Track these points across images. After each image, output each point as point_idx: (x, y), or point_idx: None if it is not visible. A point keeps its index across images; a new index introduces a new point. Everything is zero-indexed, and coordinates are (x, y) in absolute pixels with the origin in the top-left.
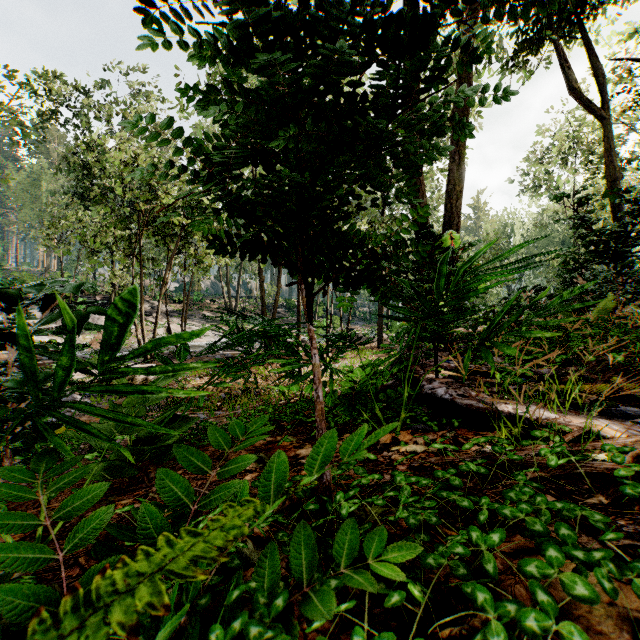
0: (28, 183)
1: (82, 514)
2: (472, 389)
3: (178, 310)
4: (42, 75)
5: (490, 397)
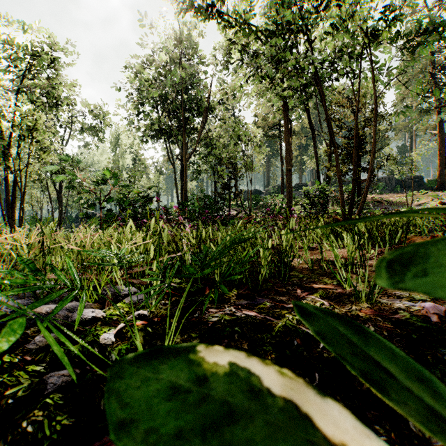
0: None
1: None
2: None
3: None
4: None
5: None
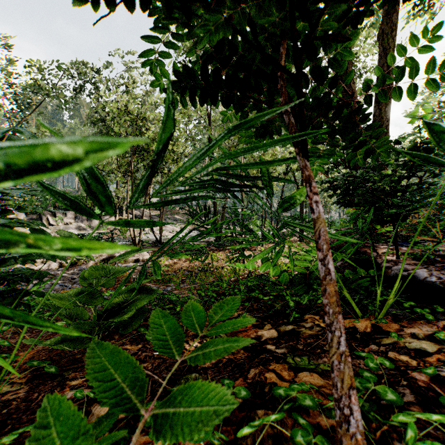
0: (68, 135)
1: (28, 395)
2: None
3: (158, 214)
4: (75, 64)
5: None
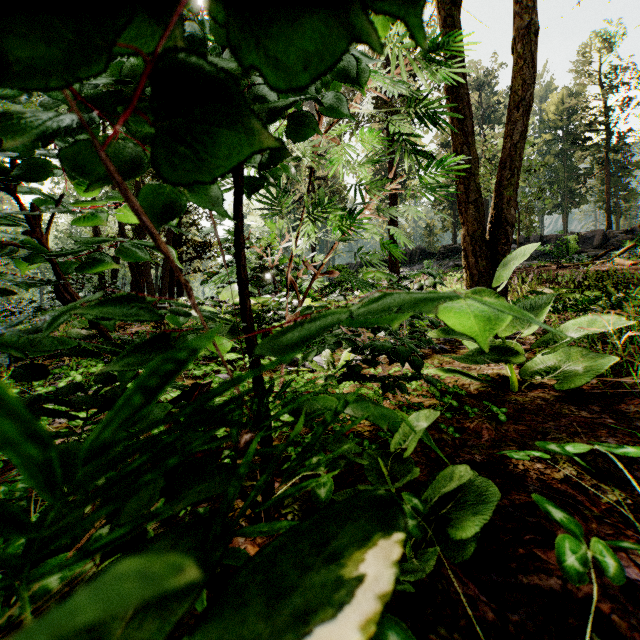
0: None
1: None
2: None
3: None
4: None
5: None
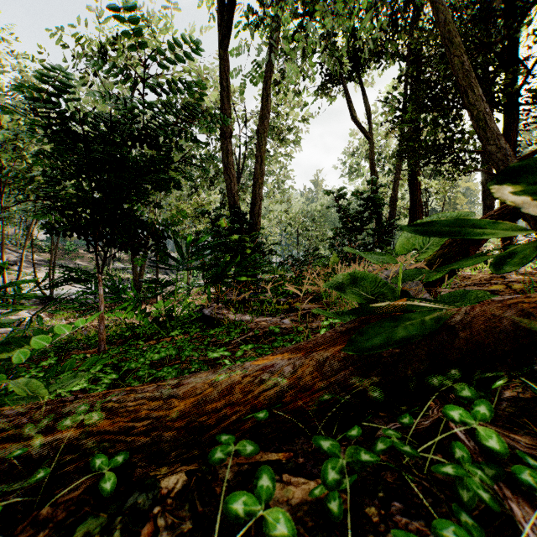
0: None
1: None
2: (227, 310)
3: (48, 259)
4: None
5: (232, 313)
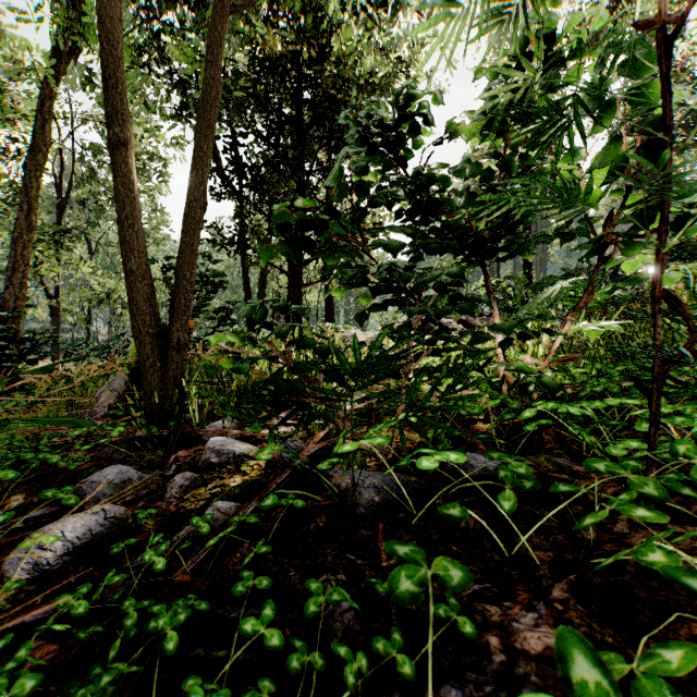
0: None
1: None
2: None
3: None
4: None
5: None
